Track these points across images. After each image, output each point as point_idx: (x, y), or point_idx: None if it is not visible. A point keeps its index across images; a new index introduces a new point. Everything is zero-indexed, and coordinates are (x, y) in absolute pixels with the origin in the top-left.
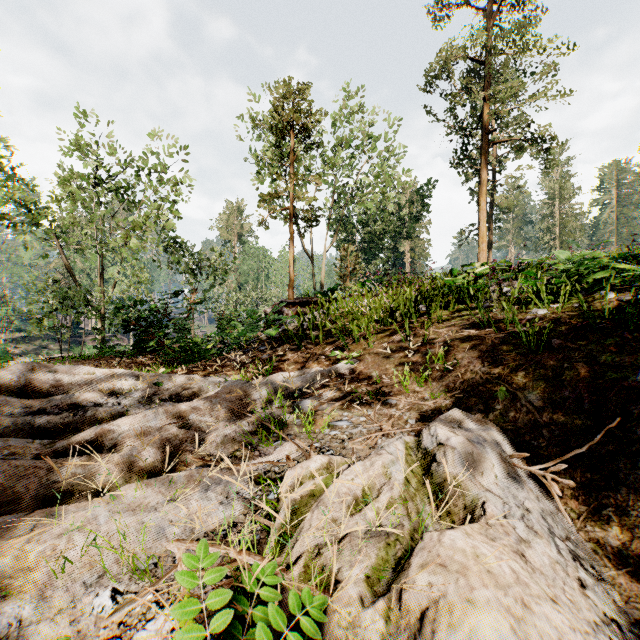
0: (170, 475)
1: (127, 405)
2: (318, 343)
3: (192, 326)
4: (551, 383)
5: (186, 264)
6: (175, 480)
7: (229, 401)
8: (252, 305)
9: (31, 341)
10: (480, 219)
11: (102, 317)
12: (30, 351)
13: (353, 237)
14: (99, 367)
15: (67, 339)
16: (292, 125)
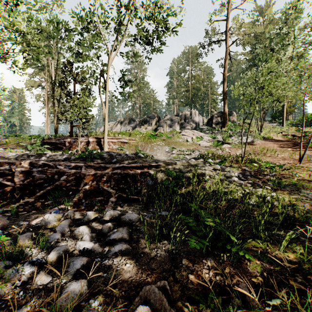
0: None
1: None
2: None
3: None
4: None
5: None
6: None
7: None
8: None
9: None
10: (47, 118)
11: None
12: None
13: None
14: None
15: None
16: None
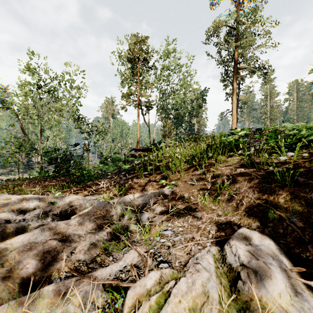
0: (41, 290)
1: (30, 220)
2: (152, 174)
3: (88, 160)
4: (305, 209)
5: (84, 129)
6: (44, 295)
7: (95, 217)
8: (117, 150)
9: (6, 167)
10: (233, 107)
11: (41, 156)
12: (5, 173)
13: (169, 116)
14: (33, 185)
15: (24, 166)
16: (138, 58)
